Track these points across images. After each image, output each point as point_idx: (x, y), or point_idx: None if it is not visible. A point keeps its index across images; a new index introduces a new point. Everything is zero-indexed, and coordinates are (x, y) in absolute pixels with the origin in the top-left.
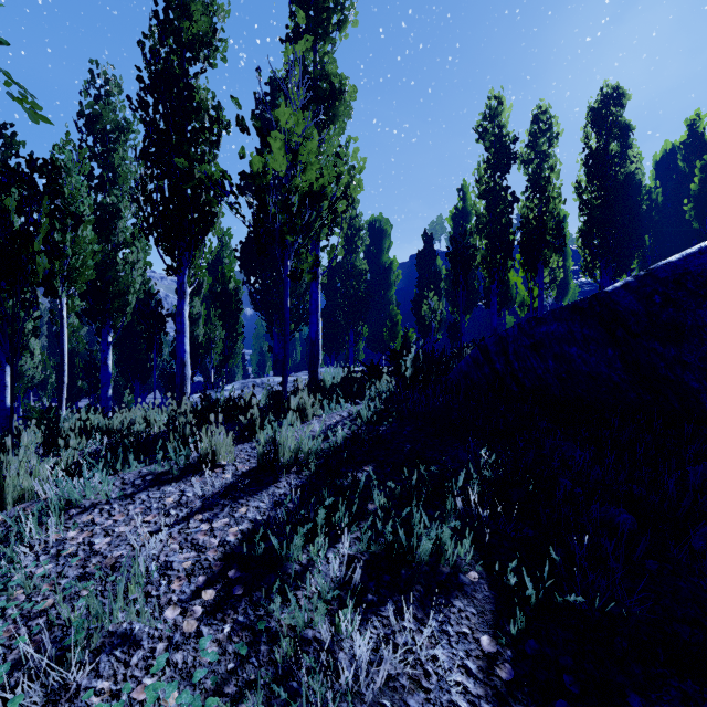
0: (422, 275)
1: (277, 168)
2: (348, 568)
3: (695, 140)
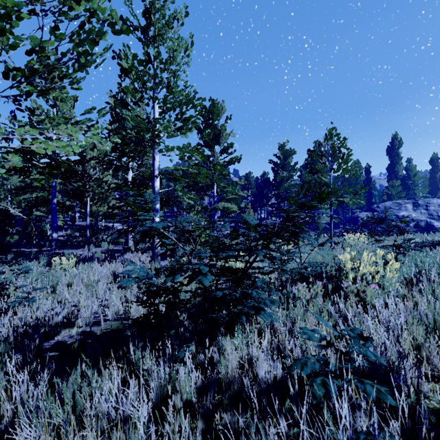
0: None
1: None
2: None
3: None
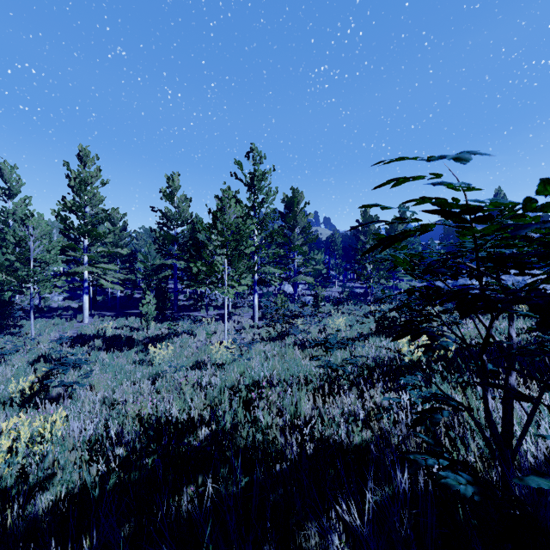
0: None
1: None
2: None
3: None
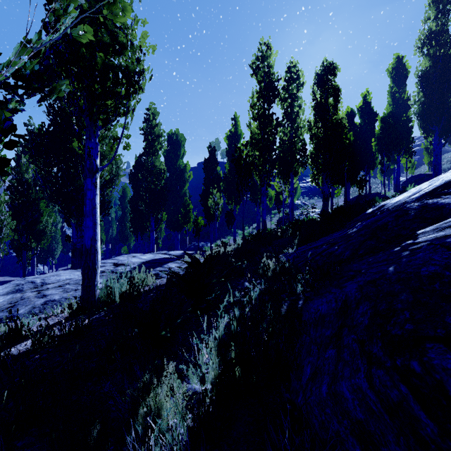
0: (208, 176)
1: None
2: None
3: (367, 106)
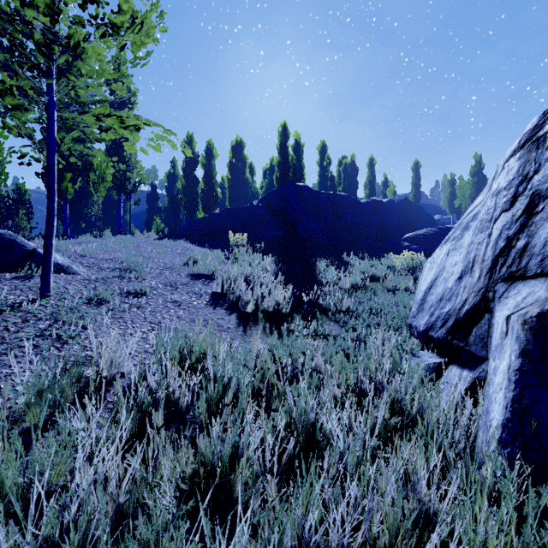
0: (151, 208)
1: (135, 177)
2: (170, 241)
3: (272, 169)
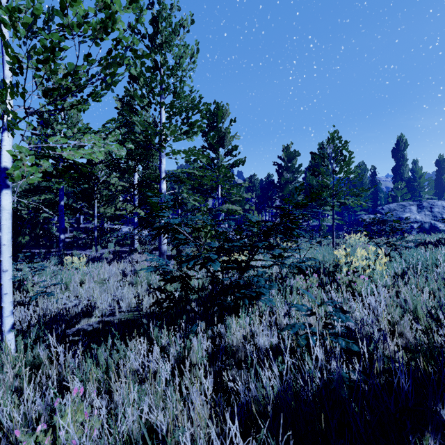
0: None
1: None
2: None
3: None
